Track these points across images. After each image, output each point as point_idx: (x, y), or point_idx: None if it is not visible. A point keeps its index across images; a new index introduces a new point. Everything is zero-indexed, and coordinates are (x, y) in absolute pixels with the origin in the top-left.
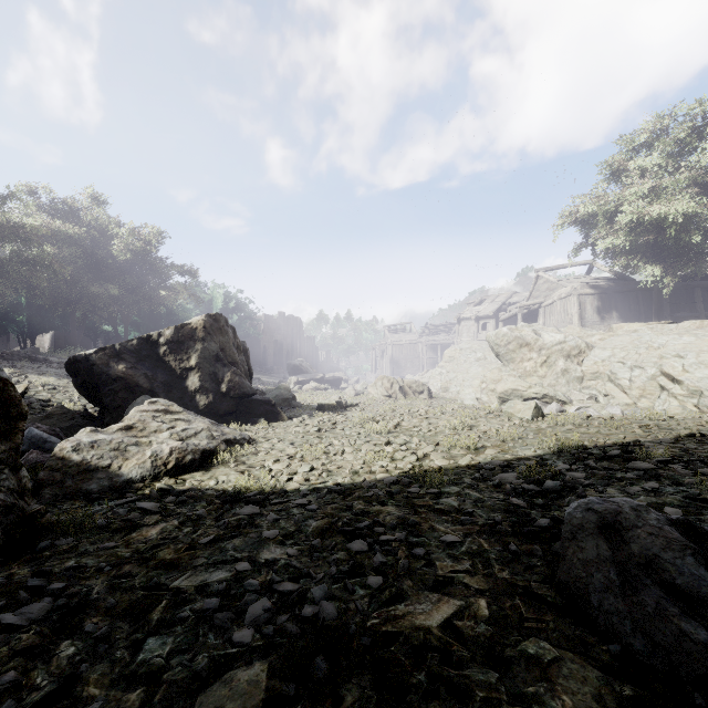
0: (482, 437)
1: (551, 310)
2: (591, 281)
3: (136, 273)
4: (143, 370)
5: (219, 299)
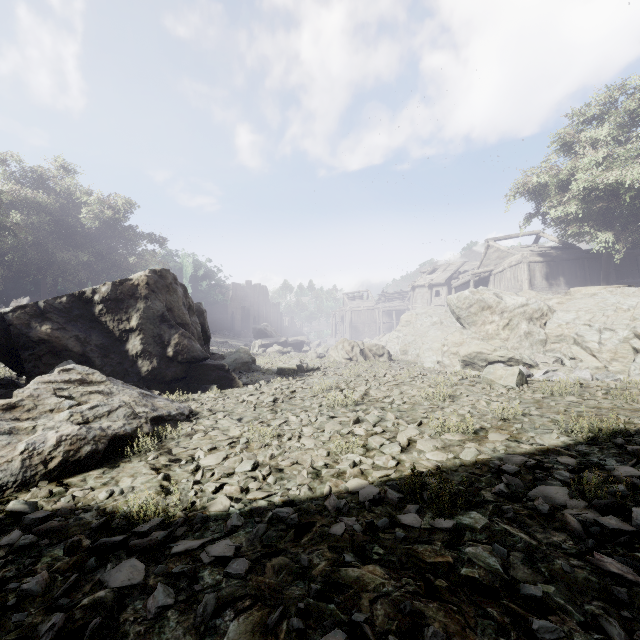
0: (473, 413)
1: (501, 277)
2: (539, 250)
3: (106, 241)
4: (73, 331)
5: (189, 267)
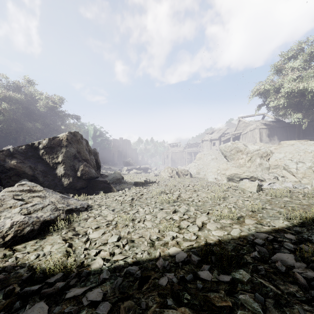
0: (235, 207)
1: (246, 136)
2: (265, 122)
3: (50, 118)
4: (28, 163)
5: (91, 131)
